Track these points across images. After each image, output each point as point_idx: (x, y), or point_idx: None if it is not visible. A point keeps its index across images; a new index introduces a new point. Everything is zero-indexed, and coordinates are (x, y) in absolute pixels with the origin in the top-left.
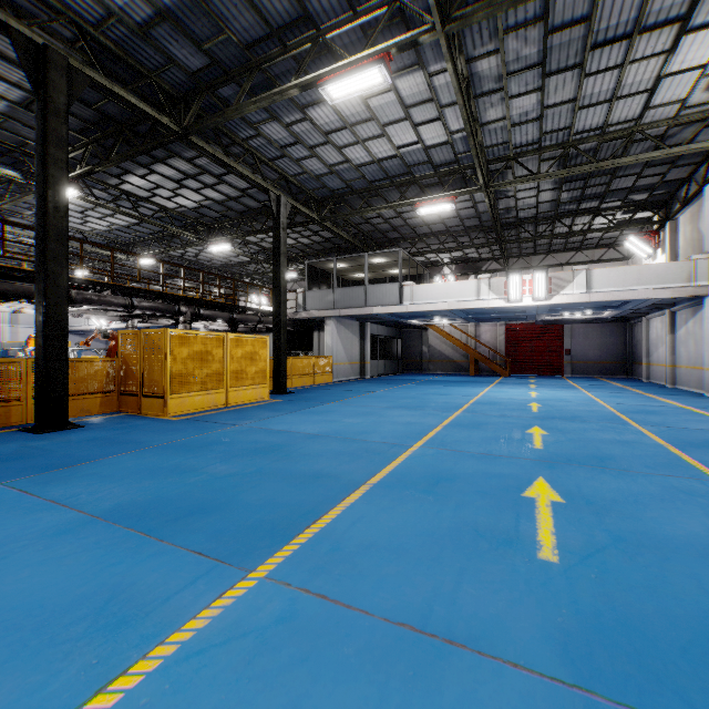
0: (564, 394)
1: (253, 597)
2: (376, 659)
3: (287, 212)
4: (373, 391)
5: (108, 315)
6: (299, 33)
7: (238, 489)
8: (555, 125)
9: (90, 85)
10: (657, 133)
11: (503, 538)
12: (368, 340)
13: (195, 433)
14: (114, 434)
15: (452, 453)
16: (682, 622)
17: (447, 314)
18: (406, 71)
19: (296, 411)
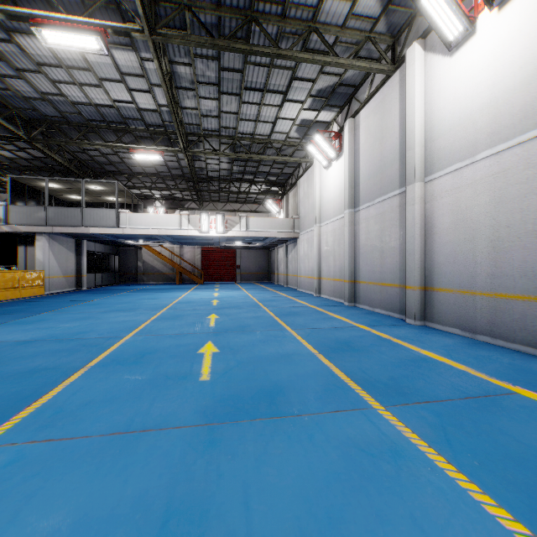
0: (234, 294)
1: None
2: (94, 455)
3: None
4: (91, 300)
5: None
6: None
7: None
8: (228, 124)
9: None
10: (278, 146)
11: (182, 376)
12: (85, 256)
13: None
14: None
15: (156, 337)
16: (256, 387)
17: (157, 237)
18: (121, 47)
19: (1, 323)
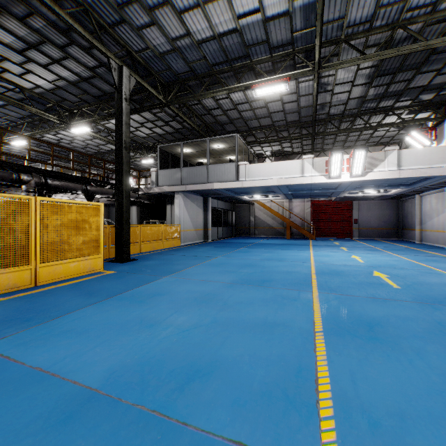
0: (384, 258)
1: None
2: None
3: (131, 85)
4: (214, 256)
5: None
6: None
7: None
8: None
9: None
10: None
11: None
12: (210, 211)
13: None
14: None
15: None
16: None
17: (274, 189)
18: None
19: (115, 295)
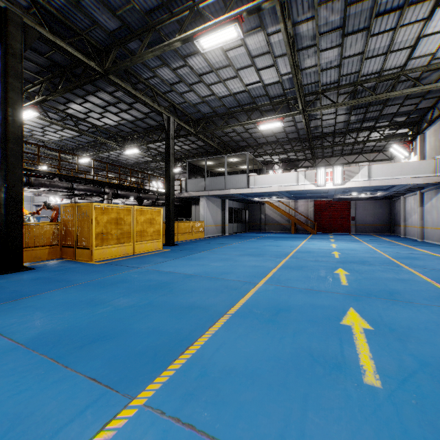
0: (353, 246)
1: (131, 428)
2: None
3: (174, 127)
4: (230, 244)
5: (58, 194)
6: (181, 4)
7: (133, 318)
8: (349, 70)
9: (42, 41)
10: (415, 76)
11: (333, 363)
12: (227, 211)
13: (109, 274)
14: (53, 275)
15: (286, 289)
16: None
17: (277, 194)
18: (252, 32)
19: (179, 257)
